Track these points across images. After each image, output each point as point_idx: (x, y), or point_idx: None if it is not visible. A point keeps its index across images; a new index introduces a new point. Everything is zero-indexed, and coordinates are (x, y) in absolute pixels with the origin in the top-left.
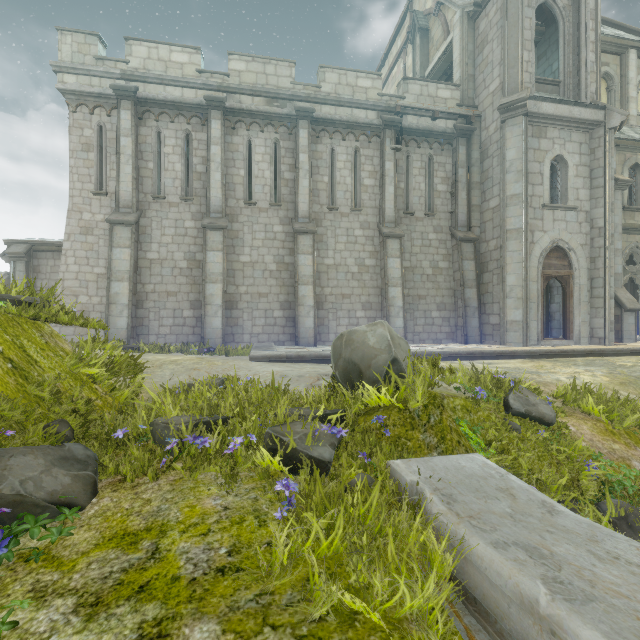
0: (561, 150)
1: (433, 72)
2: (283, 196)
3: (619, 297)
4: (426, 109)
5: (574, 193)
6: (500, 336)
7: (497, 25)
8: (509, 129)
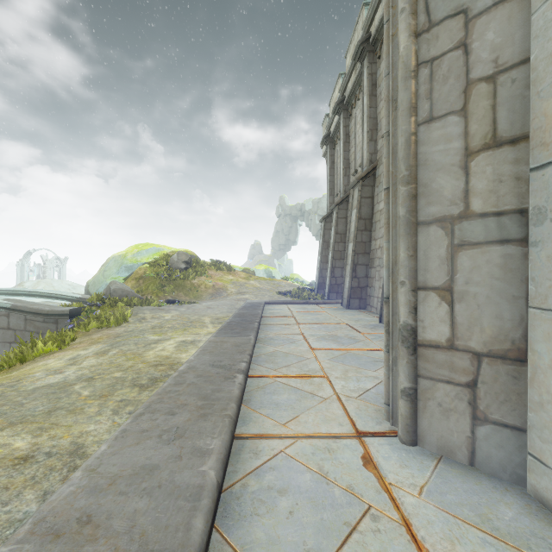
0: None
1: None
2: None
3: None
4: None
5: None
6: None
7: None
8: None
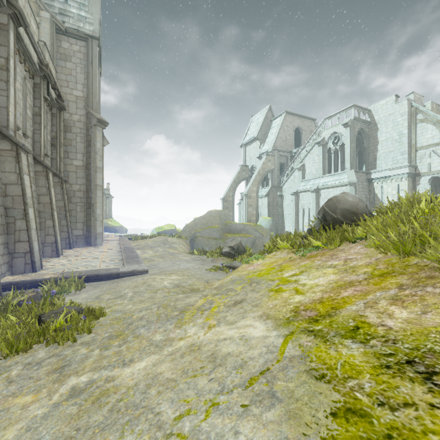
0: None
1: None
2: None
3: None
4: (54, 79)
5: None
6: (91, 241)
7: (81, 60)
8: (98, 131)
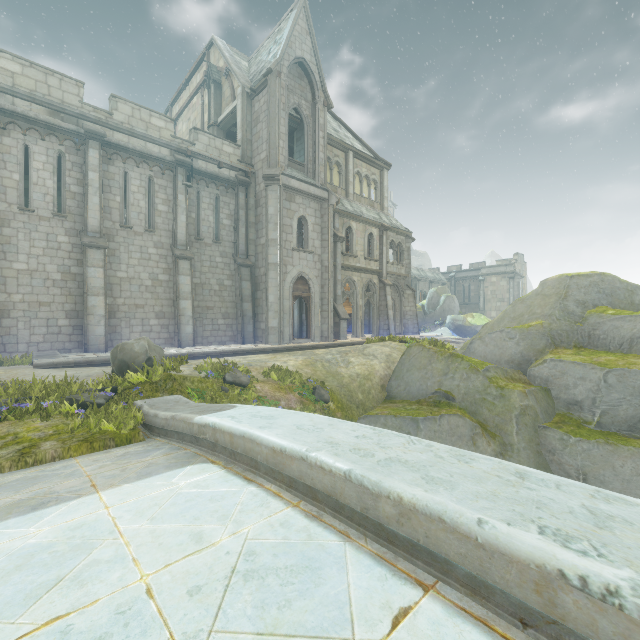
0: (304, 212)
1: (224, 122)
2: (70, 208)
3: (339, 311)
4: (213, 158)
5: (312, 242)
6: (265, 338)
7: (265, 113)
8: (270, 192)
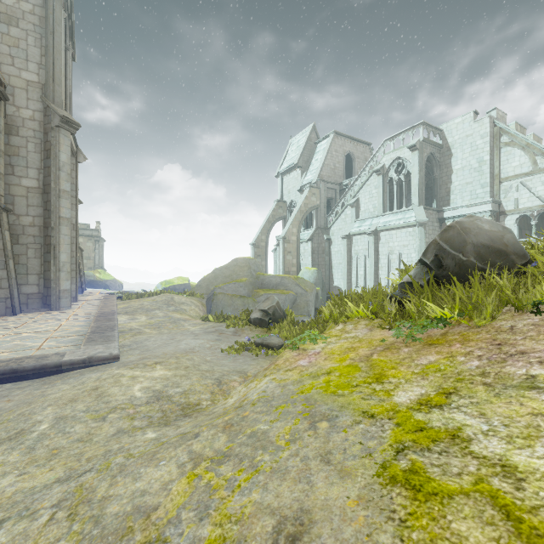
0: None
1: None
2: None
3: None
4: None
5: None
6: (52, 303)
7: (35, 27)
8: (63, 136)
